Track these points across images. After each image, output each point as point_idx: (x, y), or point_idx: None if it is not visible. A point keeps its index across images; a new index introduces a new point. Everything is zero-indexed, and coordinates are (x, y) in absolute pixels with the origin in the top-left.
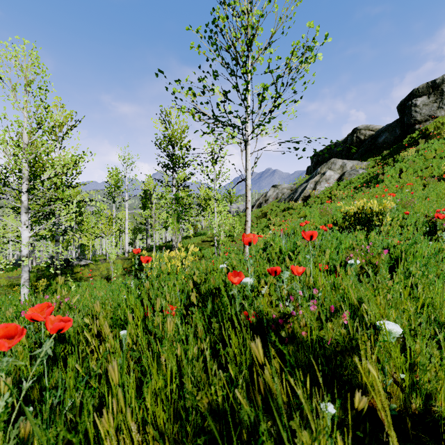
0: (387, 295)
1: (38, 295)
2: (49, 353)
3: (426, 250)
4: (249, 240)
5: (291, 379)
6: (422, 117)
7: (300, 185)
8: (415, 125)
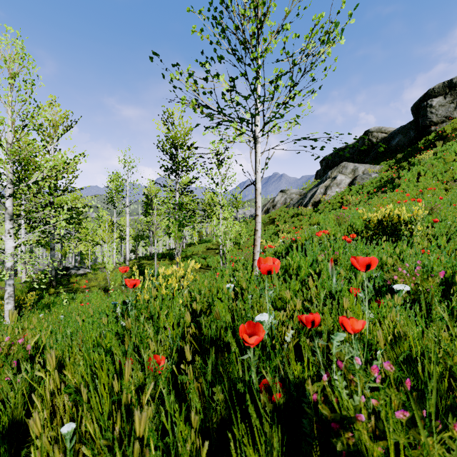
0: None
1: (26, 311)
2: None
3: None
4: (268, 266)
5: None
6: (438, 118)
7: (309, 190)
8: (431, 127)
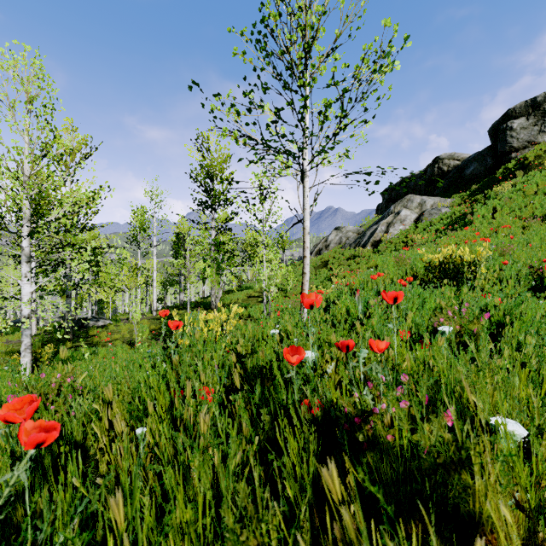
0: (494, 376)
1: (43, 365)
2: (22, 479)
3: (538, 313)
4: (310, 303)
5: (391, 545)
6: (519, 143)
7: (368, 228)
8: (511, 153)
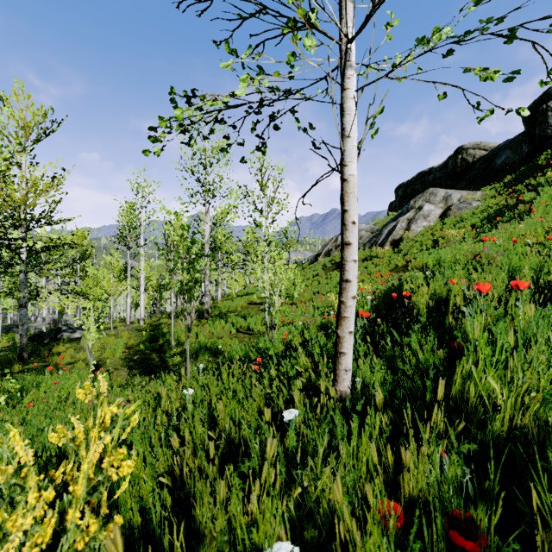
0: None
1: None
2: None
3: None
4: None
5: None
6: None
7: (383, 226)
8: None
